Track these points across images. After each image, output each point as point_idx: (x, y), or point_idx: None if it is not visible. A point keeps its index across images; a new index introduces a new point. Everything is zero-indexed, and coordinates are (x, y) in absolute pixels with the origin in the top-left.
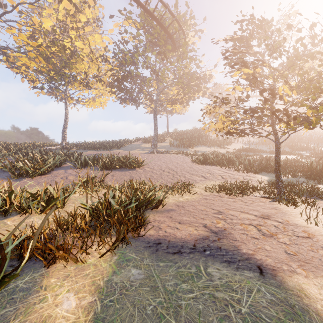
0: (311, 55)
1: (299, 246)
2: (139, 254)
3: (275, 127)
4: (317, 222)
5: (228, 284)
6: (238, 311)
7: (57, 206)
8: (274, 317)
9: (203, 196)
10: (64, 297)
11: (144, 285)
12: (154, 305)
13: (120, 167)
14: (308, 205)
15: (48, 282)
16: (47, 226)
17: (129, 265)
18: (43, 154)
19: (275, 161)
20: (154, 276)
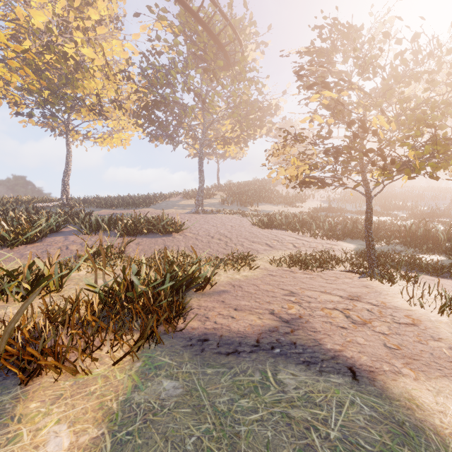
0: (414, 75)
1: (402, 337)
2: (175, 357)
3: (366, 176)
4: (422, 303)
5: (308, 396)
6: (325, 437)
7: (50, 289)
8: (377, 442)
9: (268, 271)
10: (50, 431)
11: (182, 405)
12: (197, 436)
13: (150, 232)
14: (409, 281)
15: (25, 409)
16: (31, 320)
17: (159, 375)
18: (31, 213)
19: (365, 222)
20: (198, 389)
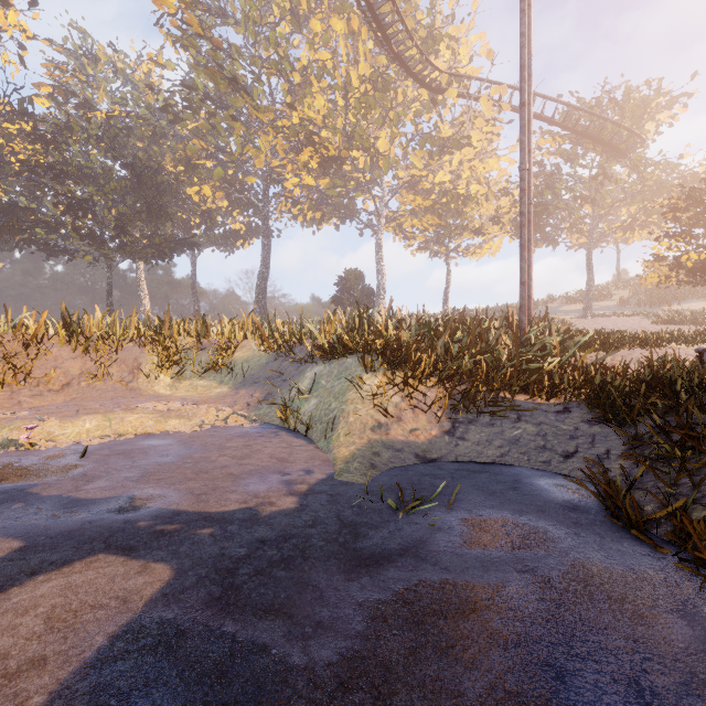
0: None
1: None
2: None
3: None
4: None
5: None
6: None
7: None
8: None
9: None
10: None
11: None
12: None
13: None
14: None
15: None
16: None
17: None
18: None
19: None
20: None
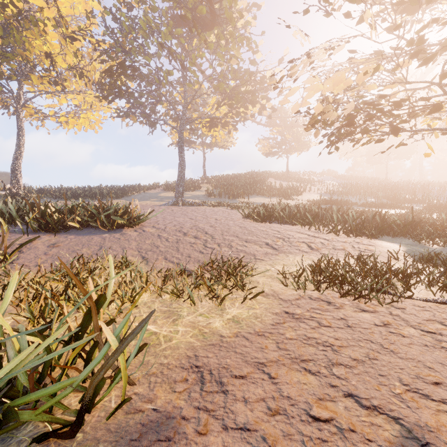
0: None
1: None
2: None
3: None
4: None
5: None
6: None
7: None
8: None
9: (281, 302)
10: None
11: None
12: None
13: (88, 227)
14: None
15: None
16: None
17: None
18: None
19: None
20: None
